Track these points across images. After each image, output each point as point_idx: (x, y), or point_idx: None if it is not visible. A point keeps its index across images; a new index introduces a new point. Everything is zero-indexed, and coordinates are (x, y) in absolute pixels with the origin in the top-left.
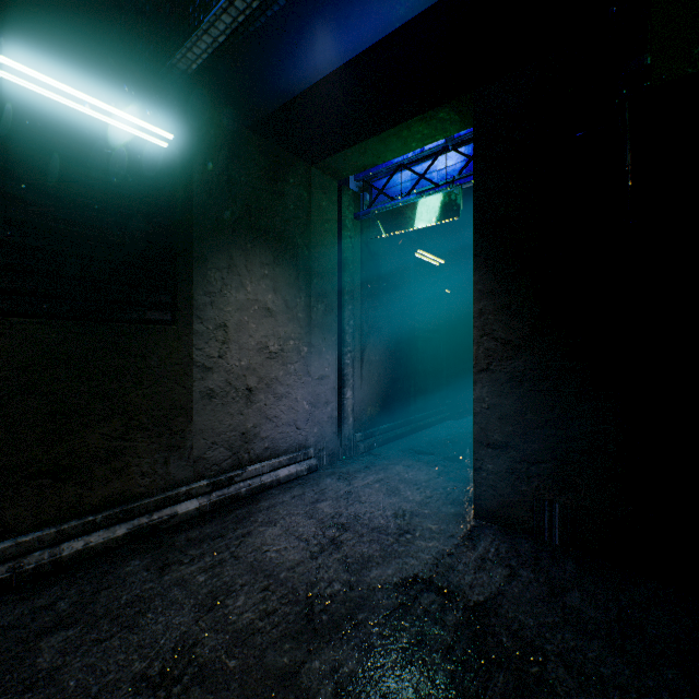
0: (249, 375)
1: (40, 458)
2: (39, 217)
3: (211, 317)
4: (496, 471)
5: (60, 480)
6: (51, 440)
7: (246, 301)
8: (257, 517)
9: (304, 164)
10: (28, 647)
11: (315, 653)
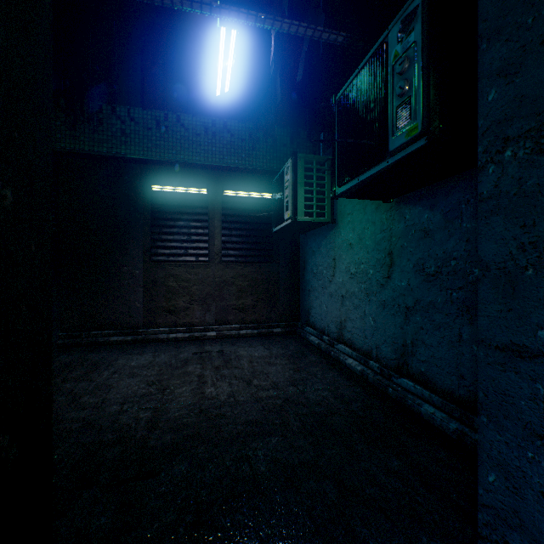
0: None
1: None
2: None
3: None
4: None
5: None
6: None
7: None
8: None
9: None
10: None
11: None
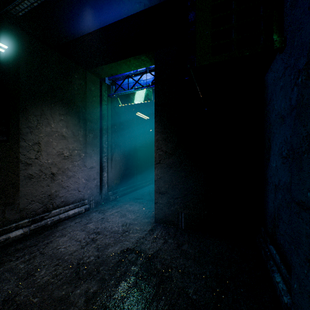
0: (53, 167)
1: None
2: None
3: (31, 139)
4: (162, 203)
5: None
6: None
7: (51, 132)
8: (56, 234)
9: (82, 69)
10: None
11: (78, 287)
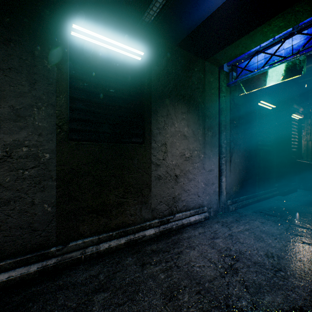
0: (176, 168)
1: (92, 204)
2: (91, 97)
3: (159, 140)
4: None
5: (99, 214)
6: (96, 196)
7: (174, 132)
8: (183, 242)
9: (201, 60)
10: (89, 298)
11: None
